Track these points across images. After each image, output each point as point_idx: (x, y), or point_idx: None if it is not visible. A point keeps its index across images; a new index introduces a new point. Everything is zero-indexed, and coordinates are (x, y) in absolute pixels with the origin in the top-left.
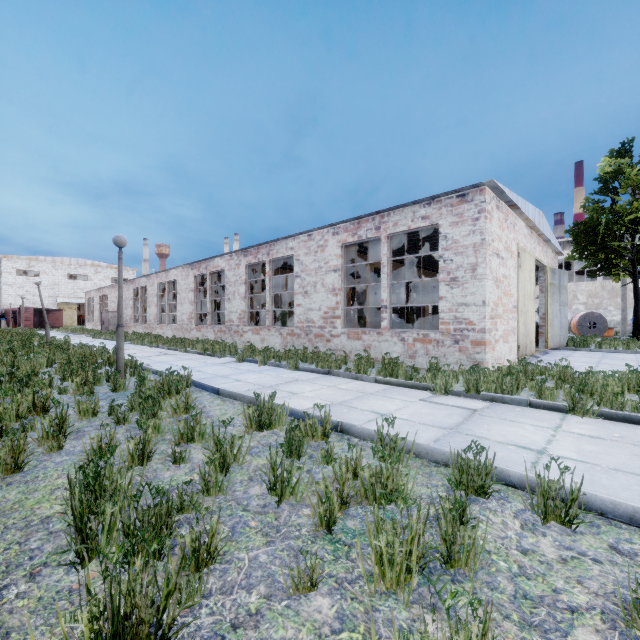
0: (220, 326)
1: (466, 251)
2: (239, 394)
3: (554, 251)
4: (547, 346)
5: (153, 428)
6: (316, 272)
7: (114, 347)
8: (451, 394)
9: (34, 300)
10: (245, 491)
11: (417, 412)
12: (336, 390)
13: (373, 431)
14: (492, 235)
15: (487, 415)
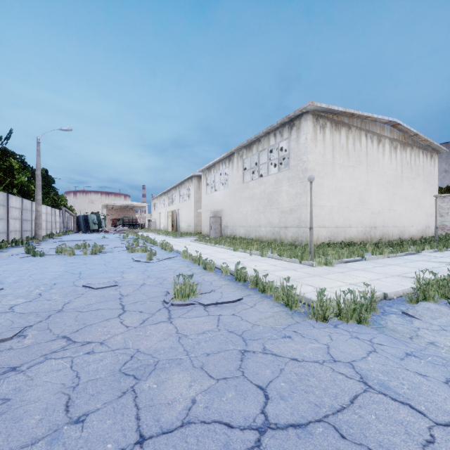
0: None
1: (445, 209)
2: None
3: None
4: None
5: None
6: None
7: None
8: None
9: None
10: None
11: None
12: None
13: None
14: None
15: None
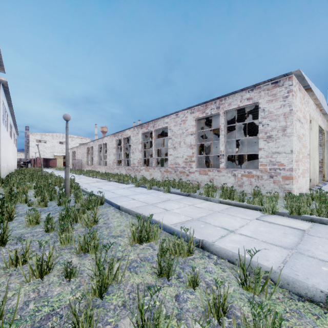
0: (128, 167)
1: (278, 118)
2: (131, 210)
3: (327, 121)
4: (324, 179)
5: (64, 239)
6: (180, 135)
7: (70, 178)
8: (276, 214)
9: (44, 154)
10: (115, 325)
11: (257, 230)
12: (194, 208)
13: (230, 252)
14: (296, 107)
15: (315, 235)
